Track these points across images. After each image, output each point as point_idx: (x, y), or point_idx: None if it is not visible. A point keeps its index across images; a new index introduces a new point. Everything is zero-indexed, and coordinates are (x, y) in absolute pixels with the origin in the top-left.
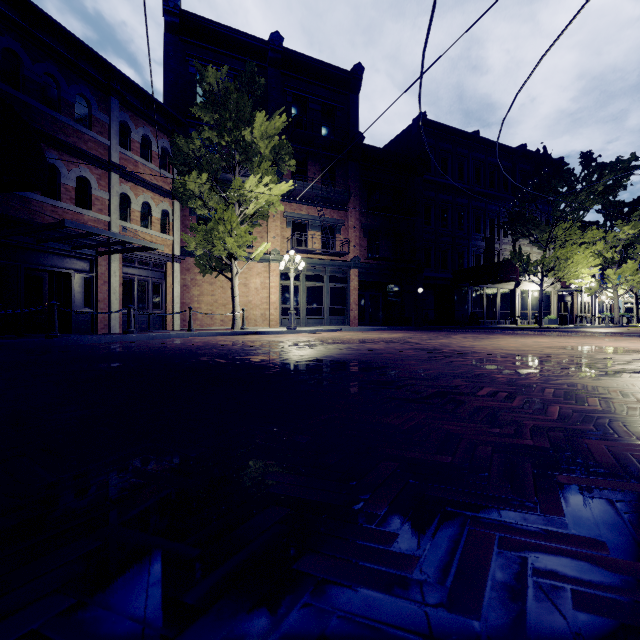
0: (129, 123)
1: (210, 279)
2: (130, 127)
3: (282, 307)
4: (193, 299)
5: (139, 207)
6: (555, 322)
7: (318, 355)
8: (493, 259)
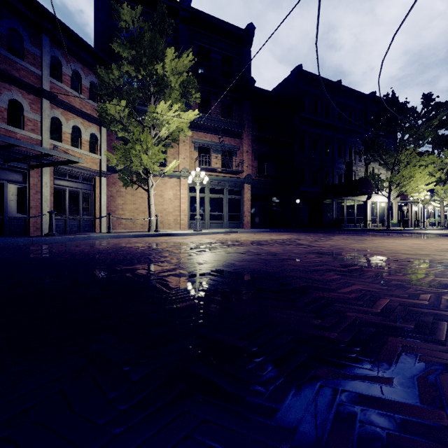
0: (60, 59)
1: (132, 191)
2: (61, 62)
3: (191, 214)
4: (118, 207)
5: (70, 130)
6: (396, 225)
7: (218, 262)
8: (352, 178)
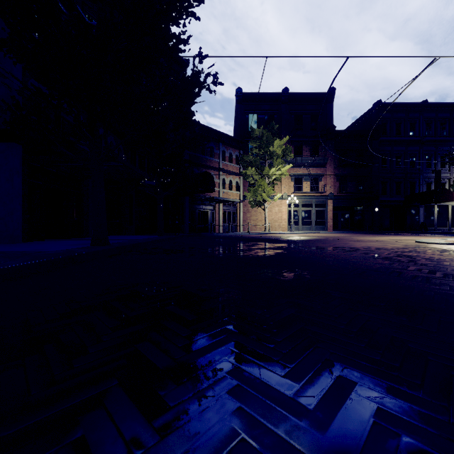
0: (225, 150)
1: (254, 209)
2: (225, 151)
3: (289, 221)
4: (247, 218)
5: (228, 182)
6: None
7: (290, 238)
8: (440, 185)
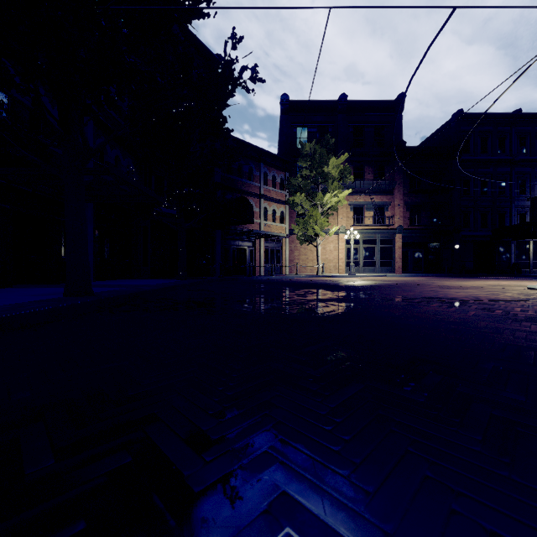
0: (267, 172)
1: (304, 246)
2: (267, 174)
3: (347, 261)
4: (295, 257)
5: (271, 212)
6: None
7: (353, 284)
8: None
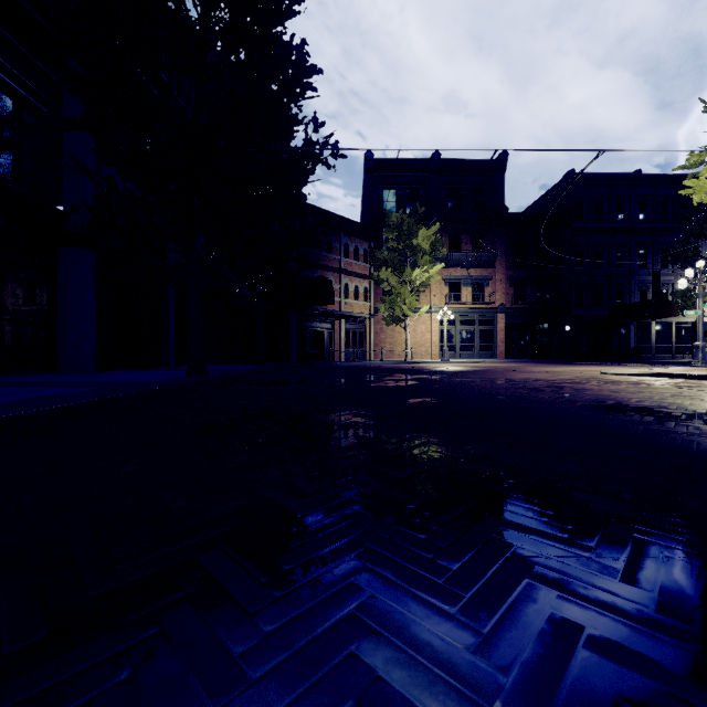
0: (348, 242)
1: (391, 327)
2: (349, 245)
3: (441, 345)
4: (381, 341)
5: (353, 289)
6: None
7: (438, 369)
8: (659, 294)
